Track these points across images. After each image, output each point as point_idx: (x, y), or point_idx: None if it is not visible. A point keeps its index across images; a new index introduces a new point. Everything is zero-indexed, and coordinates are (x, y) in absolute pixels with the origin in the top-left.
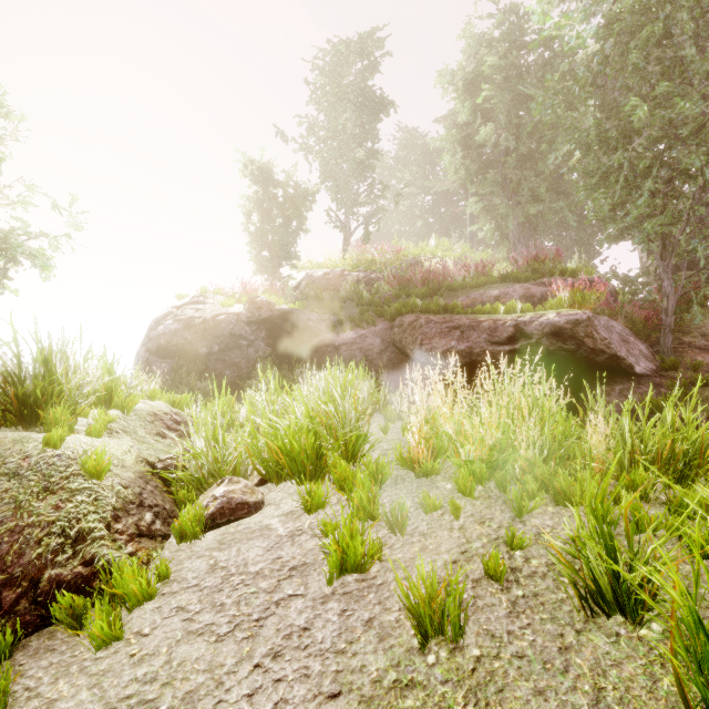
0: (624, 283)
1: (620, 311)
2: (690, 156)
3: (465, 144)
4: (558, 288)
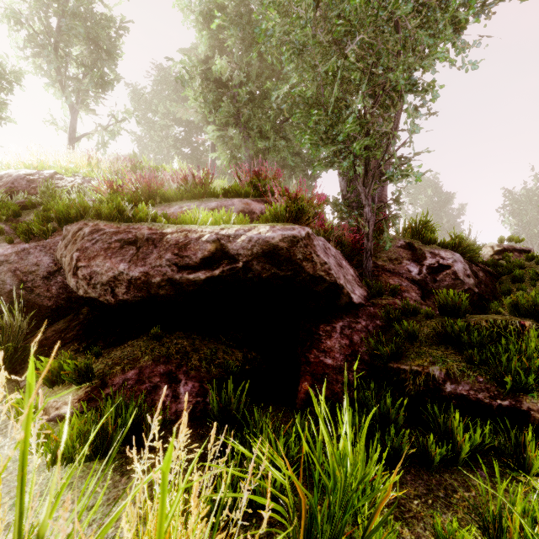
0: (334, 206)
1: (332, 234)
2: (395, 74)
3: (206, 78)
4: (275, 198)
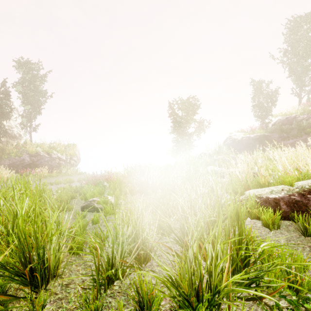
0: None
1: None
2: None
3: None
4: None
